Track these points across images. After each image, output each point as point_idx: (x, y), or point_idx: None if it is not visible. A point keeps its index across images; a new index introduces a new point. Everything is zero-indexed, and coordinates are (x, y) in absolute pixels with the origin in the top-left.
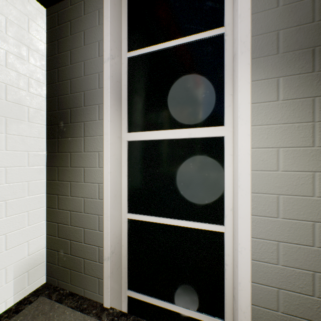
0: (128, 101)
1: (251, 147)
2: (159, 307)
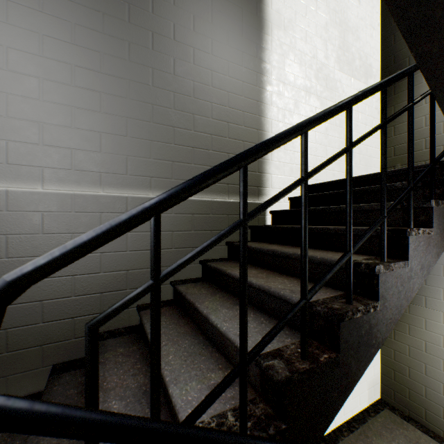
0: None
1: None
2: None
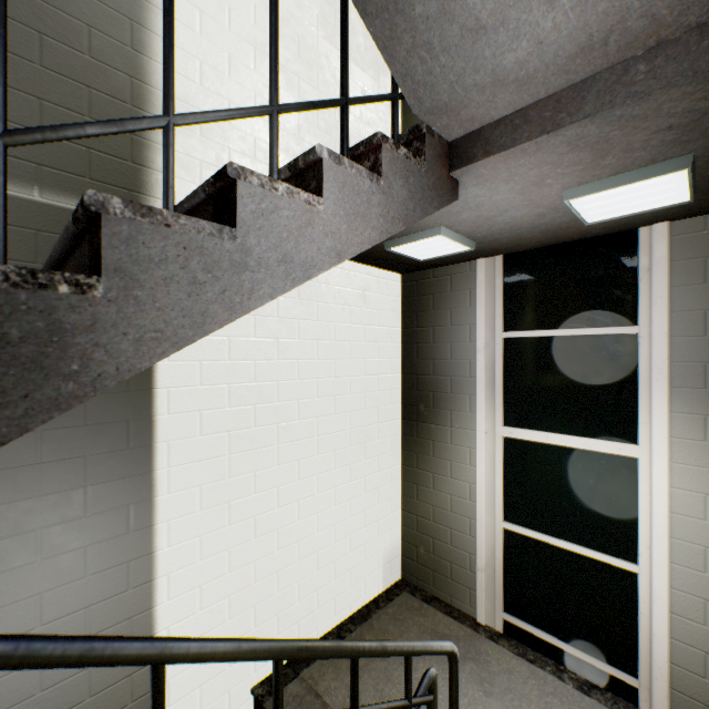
0: (503, 388)
1: (669, 485)
2: (546, 643)
